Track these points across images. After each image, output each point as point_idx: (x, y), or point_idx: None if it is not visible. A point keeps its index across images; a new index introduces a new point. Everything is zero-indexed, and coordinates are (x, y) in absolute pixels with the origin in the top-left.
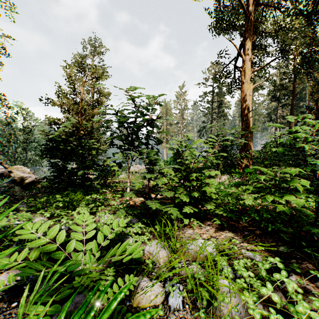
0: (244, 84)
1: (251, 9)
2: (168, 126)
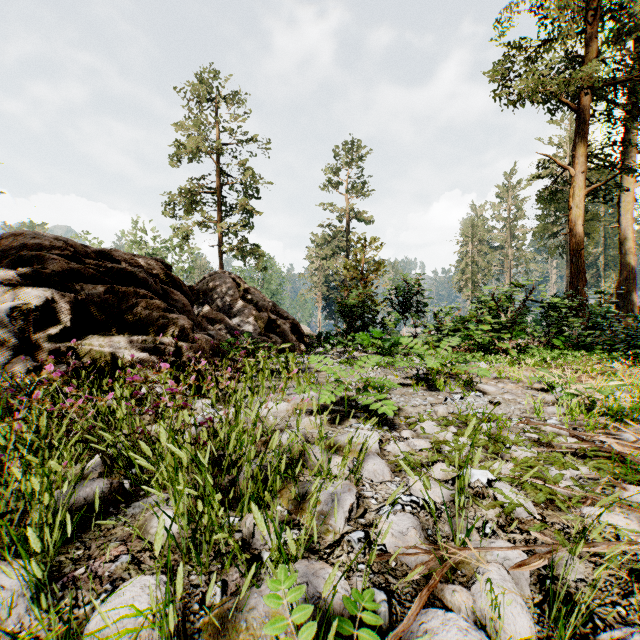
0: (572, 211)
1: (585, 101)
2: (476, 258)
